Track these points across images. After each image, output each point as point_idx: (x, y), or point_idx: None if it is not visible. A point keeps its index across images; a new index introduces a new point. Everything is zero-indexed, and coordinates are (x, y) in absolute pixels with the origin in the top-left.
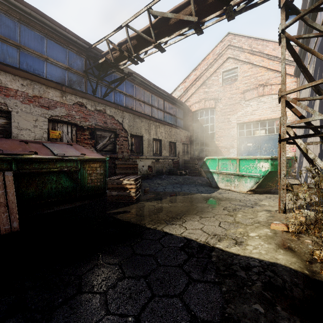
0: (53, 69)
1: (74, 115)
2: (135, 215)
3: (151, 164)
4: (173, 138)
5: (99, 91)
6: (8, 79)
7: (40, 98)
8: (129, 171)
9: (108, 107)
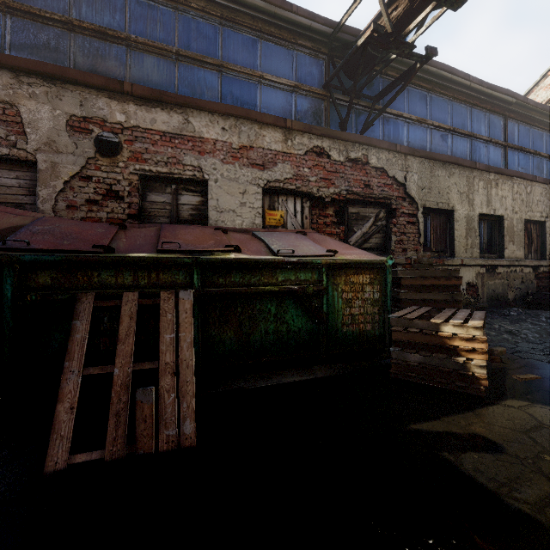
0: (271, 96)
1: (307, 176)
2: (544, 479)
3: (473, 278)
4: (536, 211)
5: (352, 121)
6: (204, 124)
7: (250, 150)
8: (436, 296)
9: (373, 151)
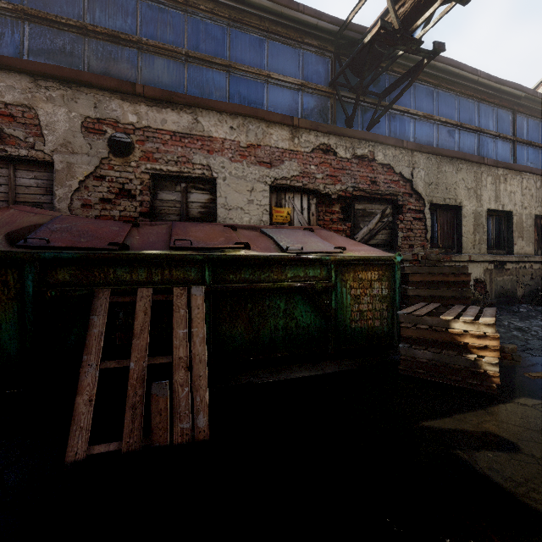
0: (278, 94)
1: (313, 174)
2: None
3: (481, 275)
4: None
5: (358, 118)
6: (212, 123)
7: (258, 148)
8: (445, 292)
9: (379, 147)
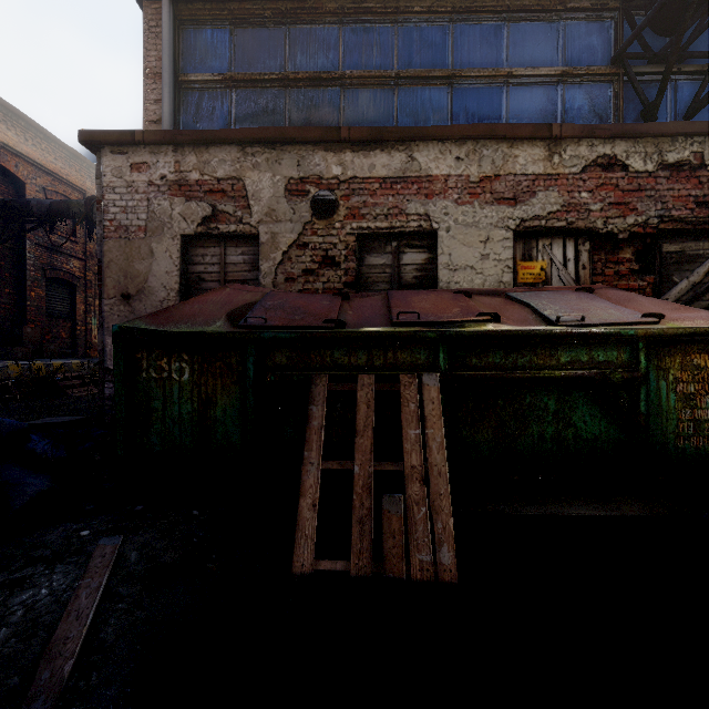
0: (524, 98)
1: (585, 205)
2: None
3: None
4: None
5: (666, 104)
6: (432, 157)
7: (495, 180)
8: None
9: None
